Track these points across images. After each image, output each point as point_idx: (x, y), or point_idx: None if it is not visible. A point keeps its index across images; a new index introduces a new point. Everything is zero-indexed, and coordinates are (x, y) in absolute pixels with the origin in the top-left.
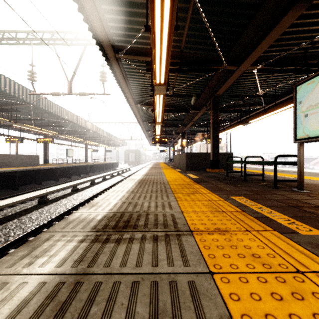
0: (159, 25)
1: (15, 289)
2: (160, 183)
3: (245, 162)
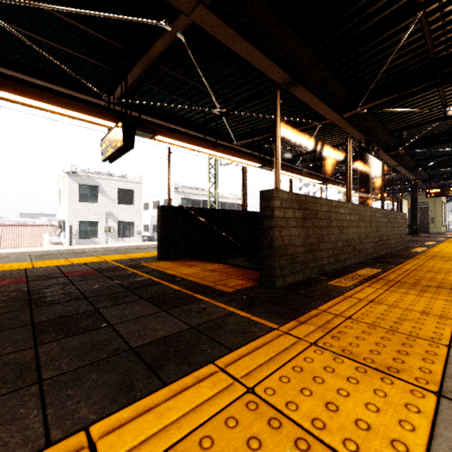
0: None
1: None
2: None
3: None
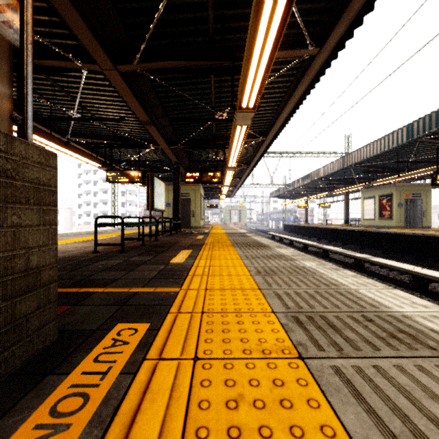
0: (236, 151)
1: (249, 235)
2: (239, 243)
3: (145, 223)
